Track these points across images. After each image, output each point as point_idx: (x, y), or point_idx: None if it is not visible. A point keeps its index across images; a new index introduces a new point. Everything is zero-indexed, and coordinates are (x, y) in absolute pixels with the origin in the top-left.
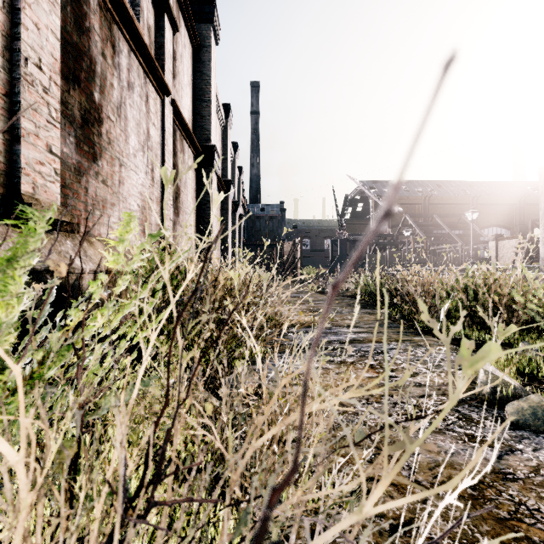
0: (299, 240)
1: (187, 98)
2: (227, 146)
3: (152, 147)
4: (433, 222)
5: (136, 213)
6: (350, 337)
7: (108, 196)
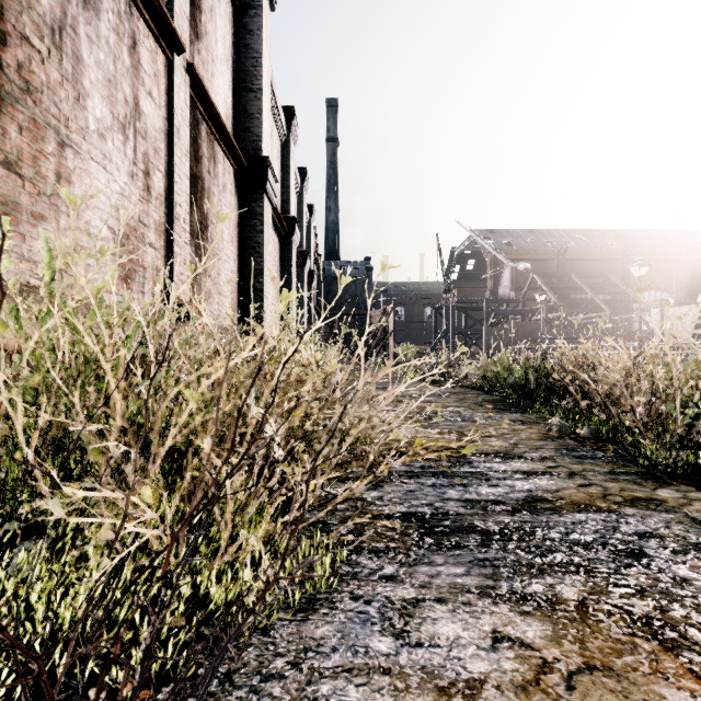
0: (392, 308)
1: (223, 80)
2: (289, 168)
3: (146, 133)
4: (570, 283)
5: (106, 244)
6: (522, 491)
7: (23, 198)
